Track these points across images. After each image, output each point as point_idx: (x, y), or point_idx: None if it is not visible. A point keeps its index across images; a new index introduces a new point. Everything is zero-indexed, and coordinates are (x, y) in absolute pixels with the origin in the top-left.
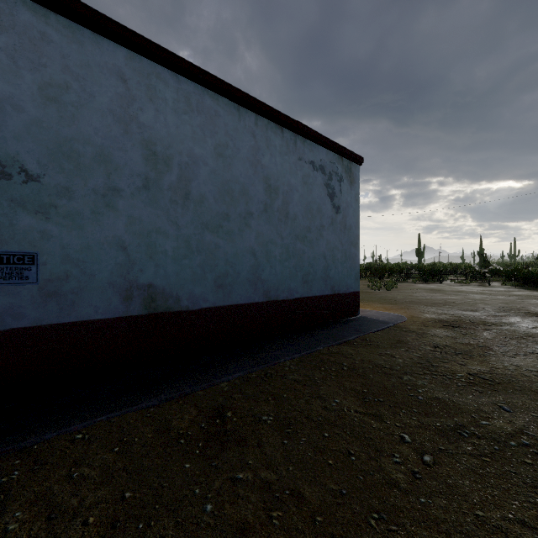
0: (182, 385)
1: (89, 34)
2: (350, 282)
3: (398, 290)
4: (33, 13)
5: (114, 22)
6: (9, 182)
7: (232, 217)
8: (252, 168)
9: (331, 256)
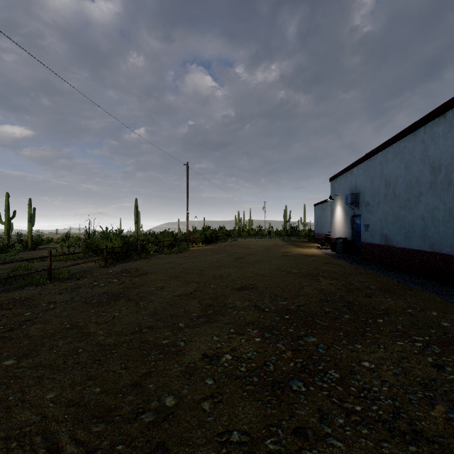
0: (357, 263)
1: (375, 156)
2: None
3: None
4: (369, 161)
5: (377, 147)
6: (367, 207)
7: (411, 199)
8: (422, 163)
9: None
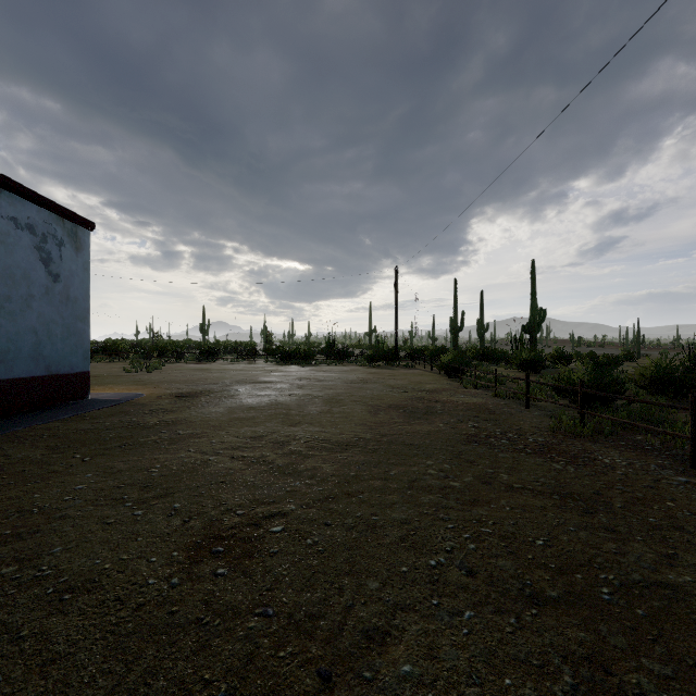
0: None
1: None
2: (76, 361)
3: (162, 371)
4: None
5: None
6: None
7: None
8: None
9: (46, 331)
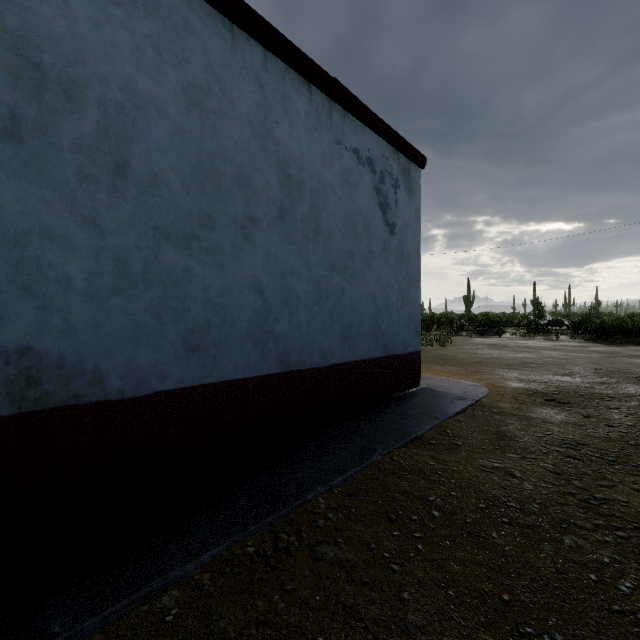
0: (54, 614)
1: None
2: (408, 337)
3: (455, 346)
4: None
5: None
6: None
7: (219, 222)
8: (257, 141)
9: (383, 299)
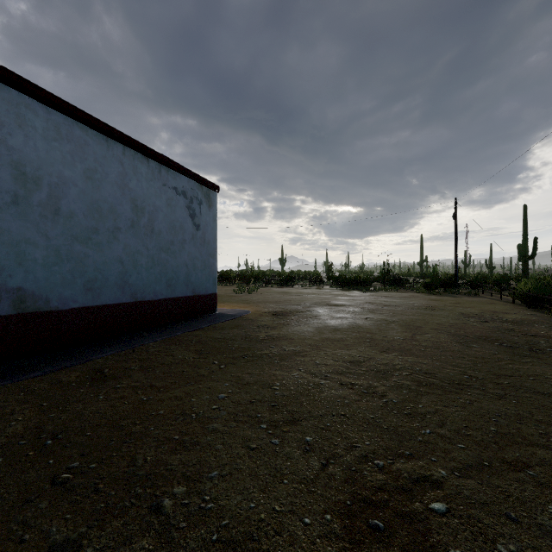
0: (62, 363)
1: None
2: (209, 285)
3: (258, 293)
4: None
5: None
6: None
7: (101, 231)
8: (120, 190)
9: (192, 265)
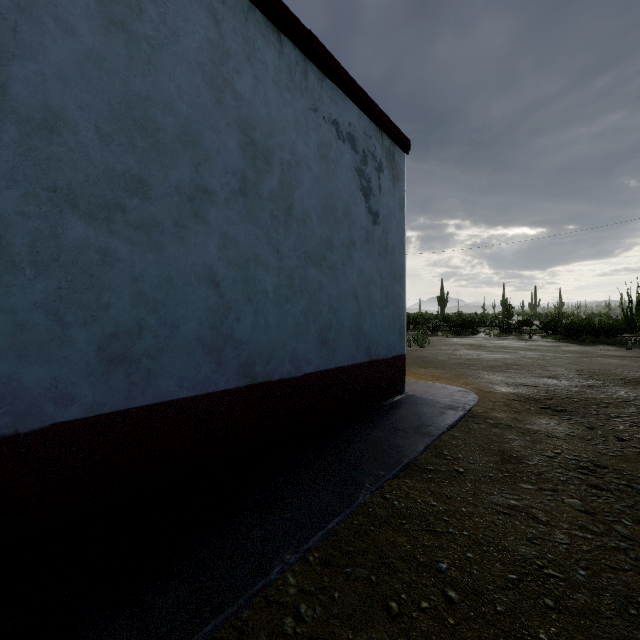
0: None
1: None
2: (392, 339)
3: (433, 346)
4: None
5: None
6: None
7: (155, 190)
8: (211, 91)
9: (366, 296)
